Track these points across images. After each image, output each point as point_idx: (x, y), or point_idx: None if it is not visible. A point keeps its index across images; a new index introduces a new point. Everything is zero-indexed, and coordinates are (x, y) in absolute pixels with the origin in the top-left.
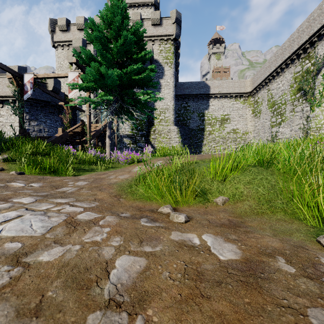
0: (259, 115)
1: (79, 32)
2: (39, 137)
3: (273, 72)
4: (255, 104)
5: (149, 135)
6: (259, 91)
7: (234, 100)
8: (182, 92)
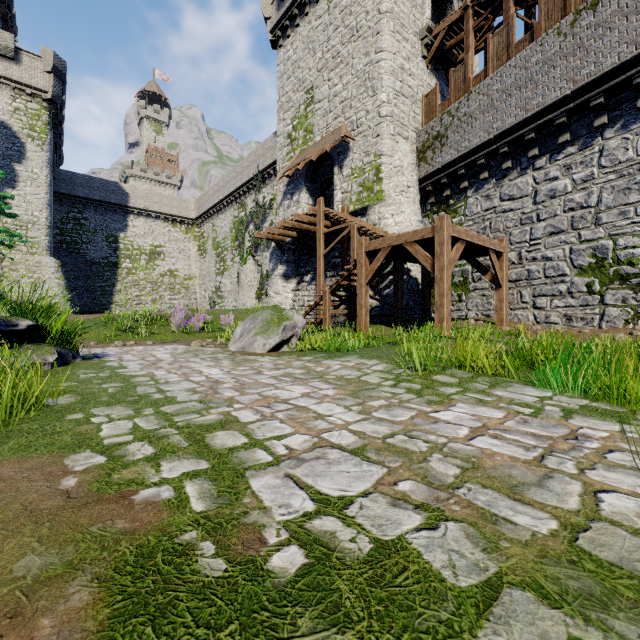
0: (206, 255)
1: None
2: None
3: (216, 205)
4: (201, 238)
5: None
6: (206, 222)
7: (172, 225)
8: (70, 190)
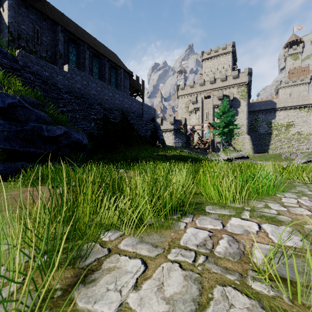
0: None
1: (190, 89)
2: (195, 148)
3: None
4: None
5: (231, 141)
6: None
7: (298, 110)
8: (253, 109)
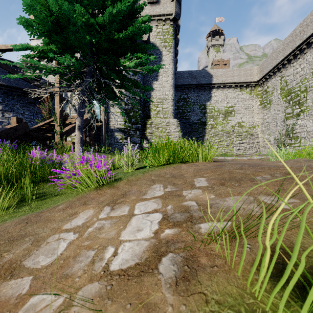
0: (270, 106)
1: None
2: None
3: (288, 55)
4: (263, 94)
5: (145, 129)
6: (270, 79)
7: (239, 90)
8: (181, 82)
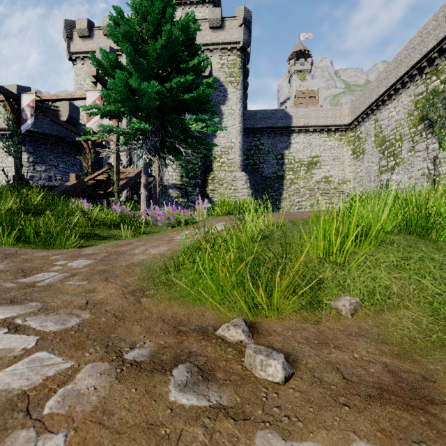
0: (363, 156)
1: (106, 38)
2: (42, 187)
3: (382, 95)
4: (356, 140)
5: (206, 186)
6: (363, 122)
7: (326, 136)
8: (252, 124)
